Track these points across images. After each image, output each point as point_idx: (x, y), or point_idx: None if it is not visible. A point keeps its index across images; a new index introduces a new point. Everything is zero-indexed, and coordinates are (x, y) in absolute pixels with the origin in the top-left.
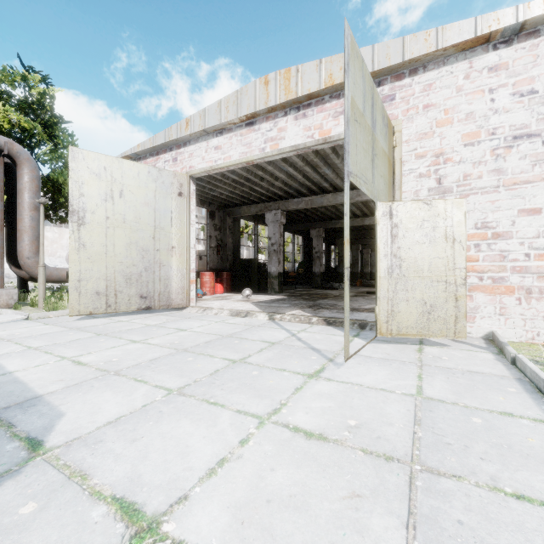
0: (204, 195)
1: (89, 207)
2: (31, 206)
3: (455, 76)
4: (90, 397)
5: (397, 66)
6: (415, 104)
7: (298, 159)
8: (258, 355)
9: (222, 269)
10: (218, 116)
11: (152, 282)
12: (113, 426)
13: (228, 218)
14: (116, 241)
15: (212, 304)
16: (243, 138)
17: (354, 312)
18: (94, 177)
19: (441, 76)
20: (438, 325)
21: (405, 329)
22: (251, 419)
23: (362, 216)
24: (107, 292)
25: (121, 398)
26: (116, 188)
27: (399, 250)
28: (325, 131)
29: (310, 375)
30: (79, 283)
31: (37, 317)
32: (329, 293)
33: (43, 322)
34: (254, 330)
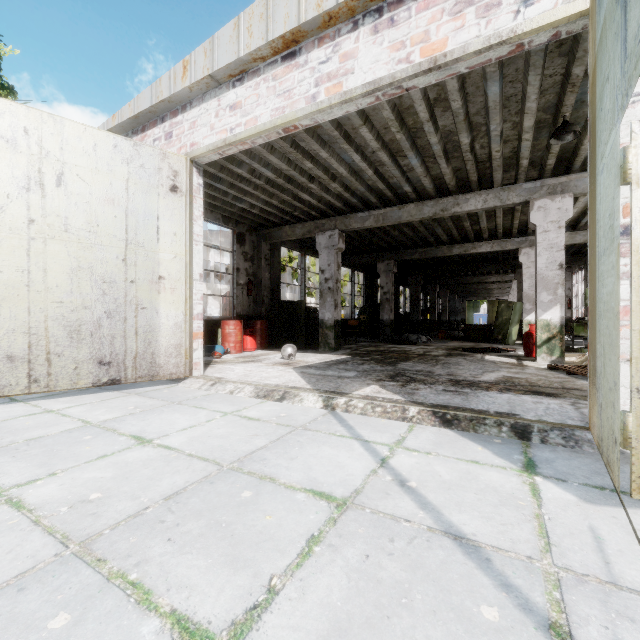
0: (227, 207)
1: None
2: None
3: None
4: None
5: None
6: None
7: (371, 134)
8: (299, 591)
9: (255, 315)
10: (235, 46)
11: (122, 337)
12: None
13: (263, 243)
14: (50, 264)
15: (230, 372)
16: (278, 82)
17: (475, 391)
18: (3, 144)
19: None
20: None
21: None
22: None
23: (448, 243)
24: (31, 356)
25: None
26: (48, 168)
27: None
28: (435, 44)
29: None
30: None
31: None
32: (408, 350)
33: None
34: (294, 442)
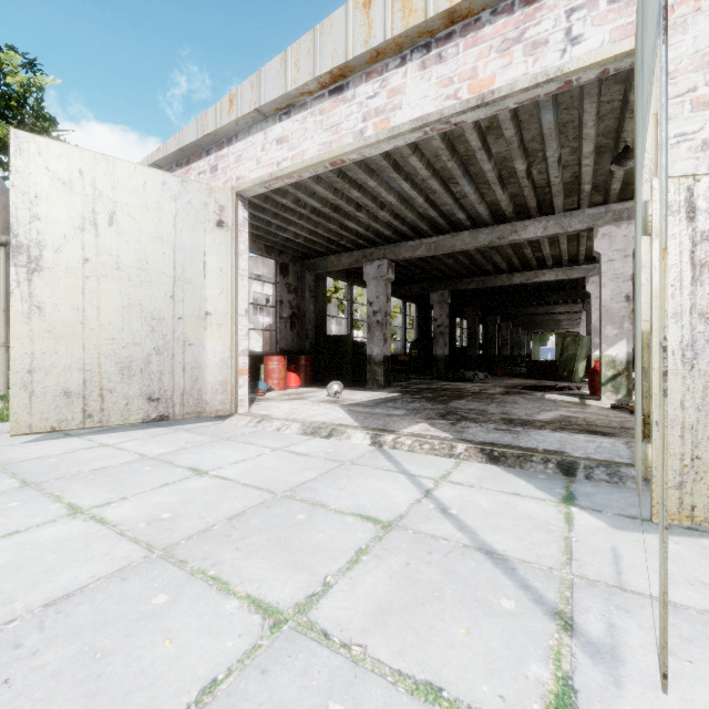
0: (270, 237)
1: (50, 240)
2: None
3: None
4: None
5: None
6: None
7: (421, 163)
8: (349, 585)
9: (299, 350)
10: (282, 81)
11: (170, 373)
12: None
13: (308, 274)
14: (103, 302)
15: (275, 409)
16: (325, 116)
17: (528, 429)
18: (60, 186)
19: None
20: None
21: None
22: None
23: (508, 271)
24: (85, 392)
25: None
26: (101, 208)
27: None
28: (483, 81)
29: None
30: (30, 376)
31: None
32: (463, 388)
33: None
34: (343, 475)
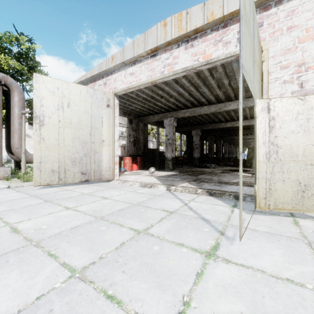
0: (125, 108)
1: (47, 114)
2: (19, 116)
3: None
4: None
5: None
6: (280, 27)
7: (186, 81)
8: (159, 225)
9: (137, 155)
10: (132, 52)
11: (89, 163)
12: None
13: (140, 123)
14: (65, 136)
15: (129, 178)
16: (149, 65)
17: (226, 185)
18: (50, 94)
19: (303, 2)
20: (311, 201)
21: (281, 204)
22: None
23: (225, 121)
24: (59, 170)
25: (23, 282)
26: (65, 101)
27: (276, 138)
28: (208, 55)
29: (207, 253)
30: (40, 164)
31: (15, 186)
32: (204, 170)
33: (17, 190)
34: (156, 199)
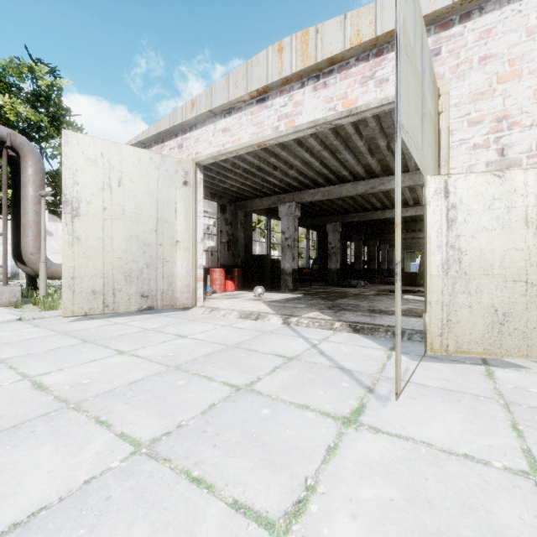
0: (214, 187)
1: (84, 197)
2: (35, 199)
3: (524, 15)
4: (18, 456)
5: (444, 11)
6: (467, 58)
7: (316, 142)
8: (270, 378)
9: (233, 265)
10: (226, 94)
11: (154, 280)
12: (15, 536)
13: (239, 211)
14: (115, 235)
15: (220, 304)
16: (254, 116)
17: (382, 315)
18: (90, 163)
19: (505, 17)
20: (514, 340)
21: (466, 345)
22: (255, 530)
23: (382, 208)
24: (104, 291)
25: (61, 460)
26: (114, 176)
27: (459, 239)
28: (351, 101)
29: (345, 419)
30: (73, 281)
31: (31, 317)
32: (347, 291)
33: (34, 324)
34: (266, 338)
